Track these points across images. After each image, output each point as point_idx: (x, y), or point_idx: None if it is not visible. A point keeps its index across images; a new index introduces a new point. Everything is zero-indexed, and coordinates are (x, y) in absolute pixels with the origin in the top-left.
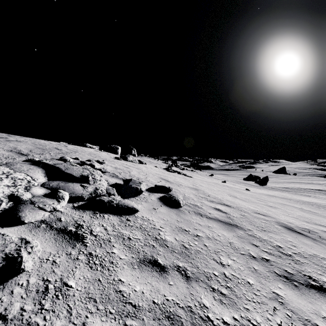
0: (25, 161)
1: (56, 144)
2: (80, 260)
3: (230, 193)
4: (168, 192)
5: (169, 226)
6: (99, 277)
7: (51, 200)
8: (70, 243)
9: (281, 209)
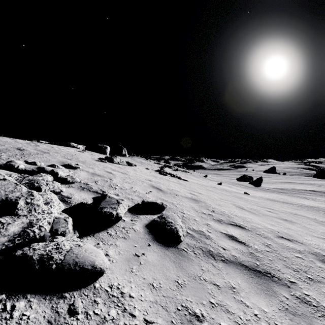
0: None
1: (23, 143)
2: None
3: (234, 203)
4: (161, 211)
5: (164, 311)
6: None
7: None
8: None
9: (299, 224)
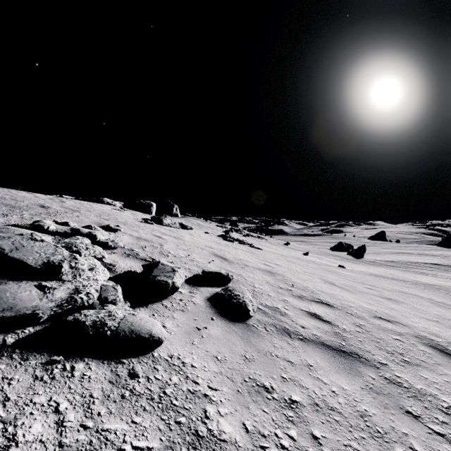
0: None
1: (45, 198)
2: None
3: (323, 277)
4: (226, 284)
5: (230, 381)
6: None
7: None
8: None
9: (407, 304)
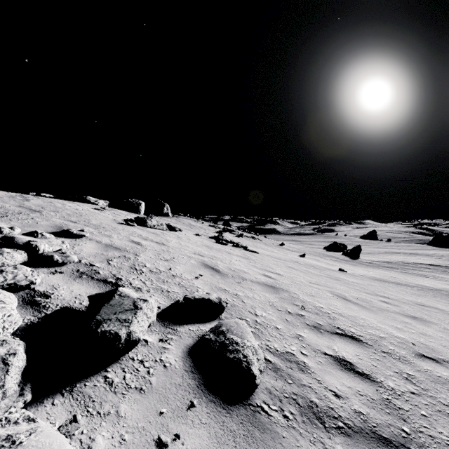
0: None
1: (4, 196)
2: None
3: (332, 289)
4: (218, 315)
5: None
6: None
7: None
8: None
9: (437, 324)
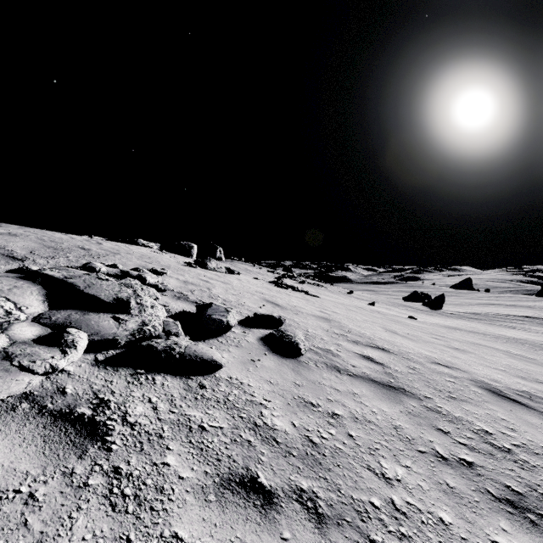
0: (11, 272)
1: (82, 240)
2: (91, 487)
3: (385, 326)
4: (279, 327)
5: (281, 397)
6: (128, 532)
7: (48, 351)
8: (75, 446)
9: (475, 354)
